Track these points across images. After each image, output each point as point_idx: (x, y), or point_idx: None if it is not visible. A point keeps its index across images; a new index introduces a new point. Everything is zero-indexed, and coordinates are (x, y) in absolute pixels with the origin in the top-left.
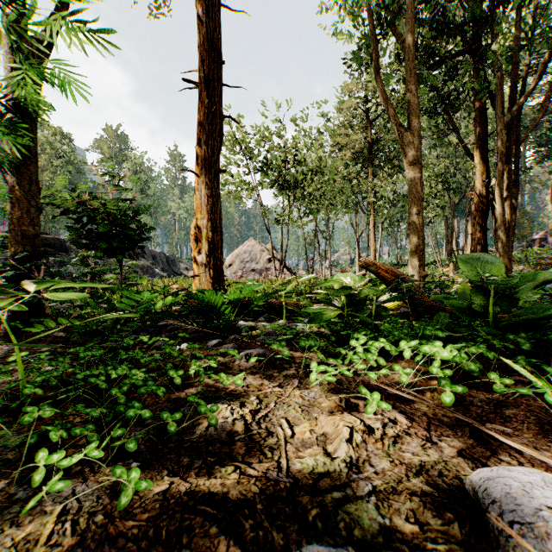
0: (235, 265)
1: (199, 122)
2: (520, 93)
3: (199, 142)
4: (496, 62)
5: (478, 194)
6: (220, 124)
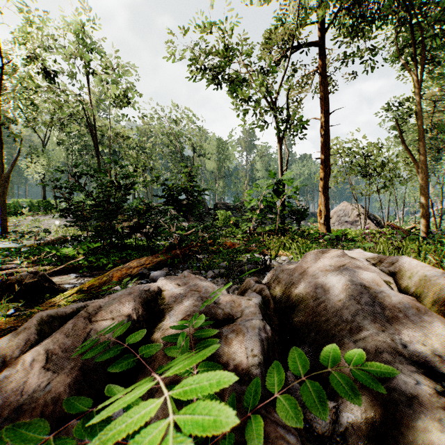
0: (333, 218)
1: (321, 172)
2: None
3: (321, 179)
4: None
5: None
6: (329, 171)
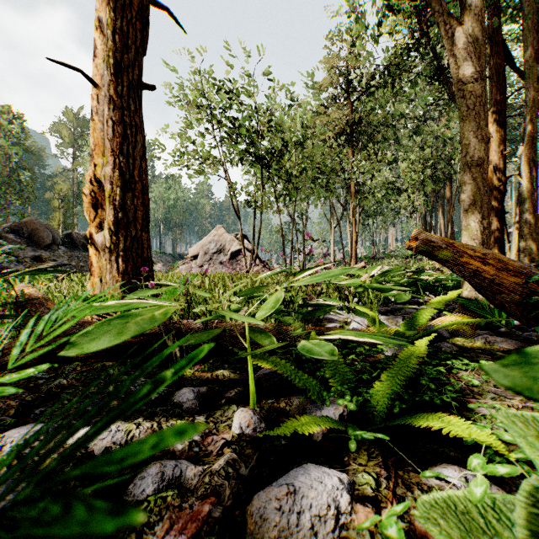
0: (200, 257)
1: None
2: None
3: (99, 25)
4: None
5: (495, 169)
6: None
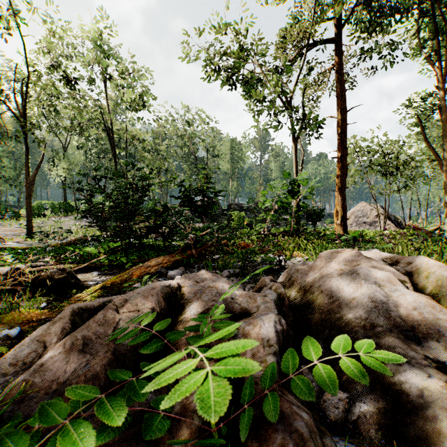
0: (350, 219)
1: (337, 171)
2: None
3: (337, 179)
4: None
5: None
6: (346, 171)
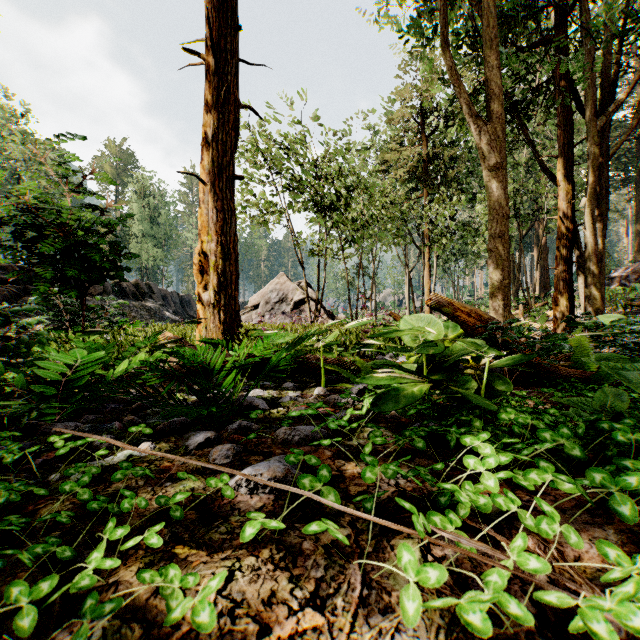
0: (261, 306)
1: (205, 108)
2: (611, 96)
3: (205, 137)
4: (588, 51)
5: (562, 218)
6: (234, 113)
